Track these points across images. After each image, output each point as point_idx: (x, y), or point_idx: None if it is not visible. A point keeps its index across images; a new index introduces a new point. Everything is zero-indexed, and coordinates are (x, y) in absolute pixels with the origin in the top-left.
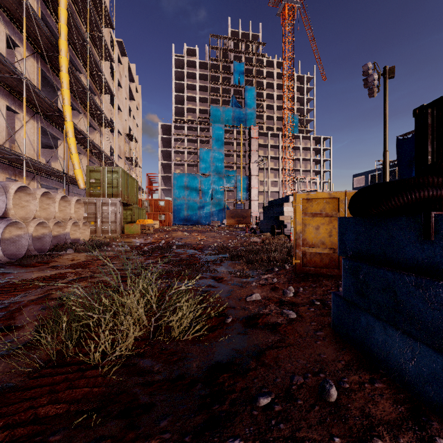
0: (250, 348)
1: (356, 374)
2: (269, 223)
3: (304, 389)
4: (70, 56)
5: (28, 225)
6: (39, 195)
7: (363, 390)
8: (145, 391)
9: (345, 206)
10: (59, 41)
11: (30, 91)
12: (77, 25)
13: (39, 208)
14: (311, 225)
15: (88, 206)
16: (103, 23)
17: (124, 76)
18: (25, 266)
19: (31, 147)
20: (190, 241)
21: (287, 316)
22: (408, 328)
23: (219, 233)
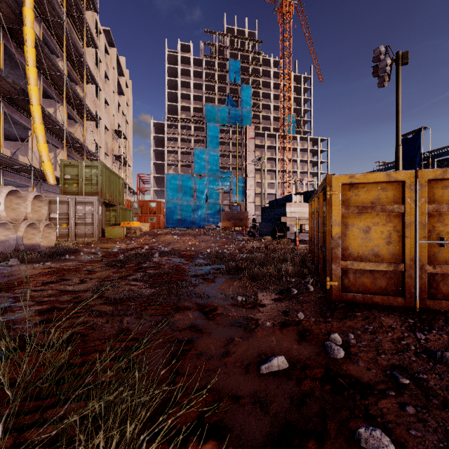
0: None
1: None
2: (269, 225)
3: None
4: (45, 36)
5: None
6: None
7: None
8: None
9: (417, 194)
10: (23, 9)
11: None
12: None
13: None
14: (357, 225)
15: (58, 205)
16: (84, 2)
17: (112, 68)
18: None
19: None
20: (178, 247)
21: None
22: None
23: (213, 237)
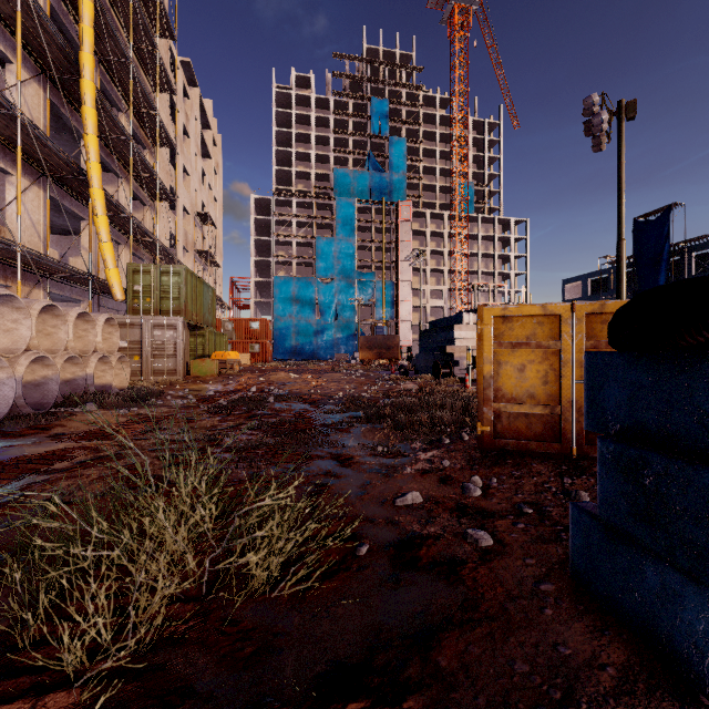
0: (407, 623)
1: (649, 708)
2: (430, 357)
3: None
4: (102, 82)
5: (16, 363)
6: (36, 311)
7: None
8: None
9: (573, 330)
10: (80, 54)
11: (31, 136)
12: (112, 31)
13: (38, 333)
14: (511, 363)
15: (129, 330)
16: (157, 29)
17: (194, 118)
18: (5, 436)
19: (34, 232)
20: (298, 389)
21: (476, 543)
22: None
23: (347, 374)
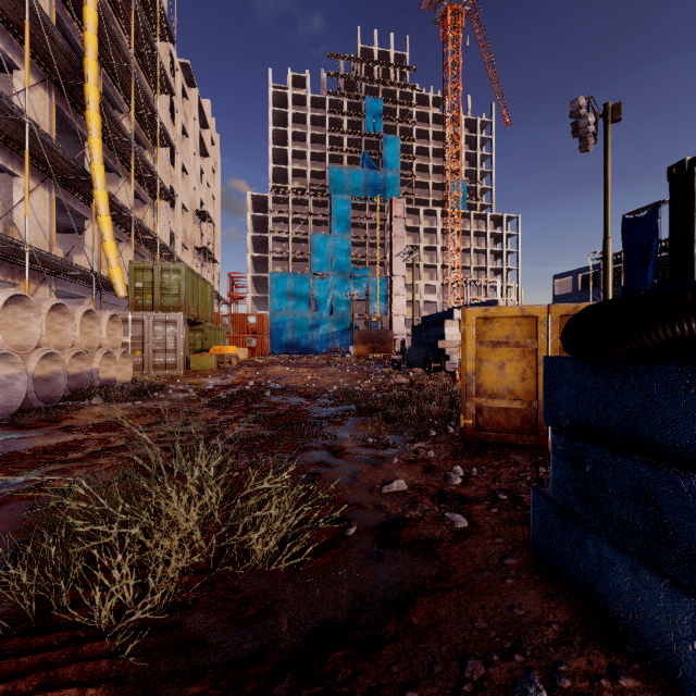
0: (387, 591)
1: (581, 654)
2: (422, 352)
3: (487, 692)
4: (105, 86)
5: (27, 359)
6: (46, 309)
7: (599, 695)
8: (184, 693)
9: (548, 330)
10: (84, 60)
11: (38, 140)
12: (114, 37)
13: (47, 330)
14: (491, 361)
15: (131, 326)
16: (157, 33)
17: (193, 119)
18: (19, 428)
19: (40, 231)
20: (294, 383)
21: (452, 525)
22: (686, 578)
23: (341, 368)
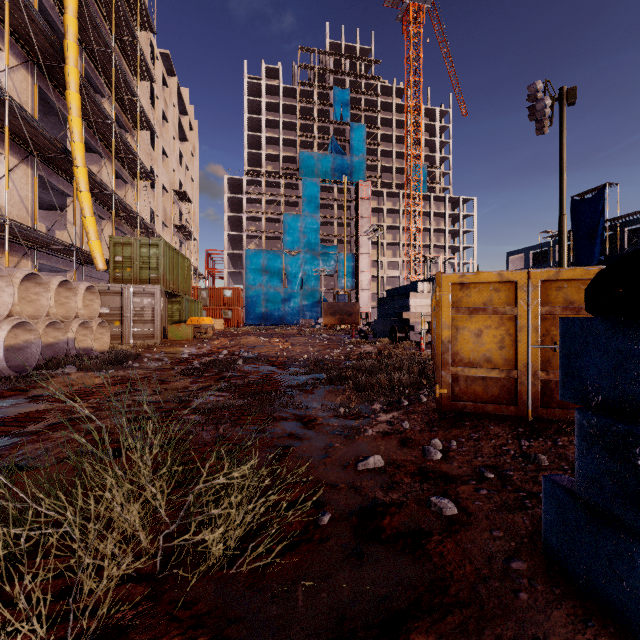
0: (372, 609)
1: None
2: (387, 323)
3: None
4: (87, 70)
5: None
6: (18, 279)
7: None
8: None
9: (529, 296)
10: (64, 42)
11: (18, 118)
12: (95, 23)
13: (22, 300)
14: (468, 329)
15: (110, 297)
16: (138, 22)
17: (172, 105)
18: None
19: (22, 207)
20: (266, 352)
21: (440, 512)
22: None
23: (311, 338)
